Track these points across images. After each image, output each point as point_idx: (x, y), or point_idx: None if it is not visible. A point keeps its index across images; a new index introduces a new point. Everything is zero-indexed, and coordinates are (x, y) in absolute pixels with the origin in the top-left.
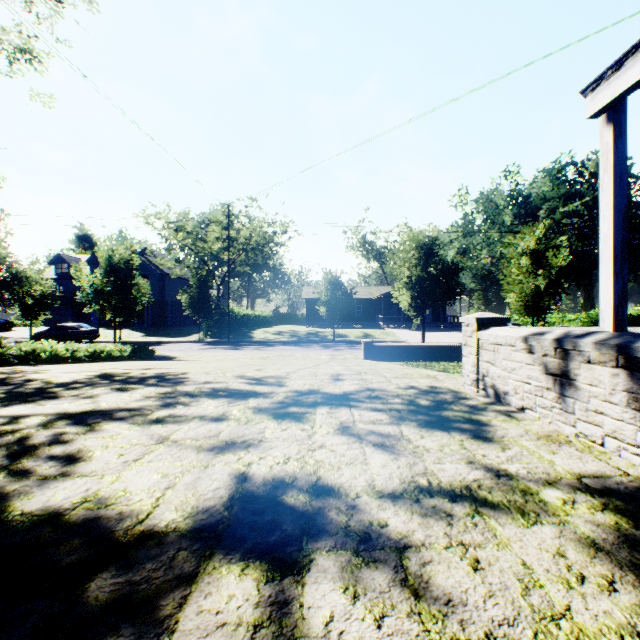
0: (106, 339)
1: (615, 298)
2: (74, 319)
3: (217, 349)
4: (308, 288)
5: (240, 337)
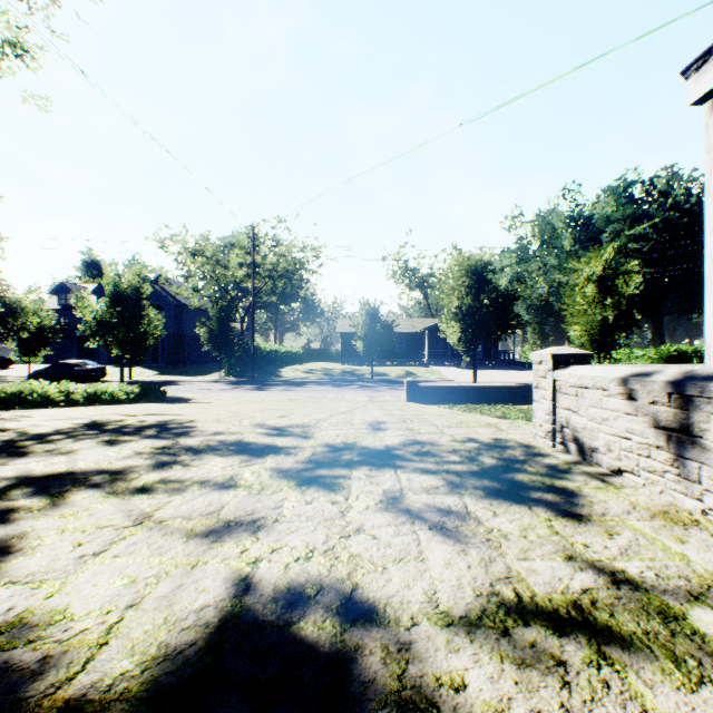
0: (114, 378)
1: None
2: (80, 355)
3: (239, 390)
4: (343, 321)
5: (266, 376)
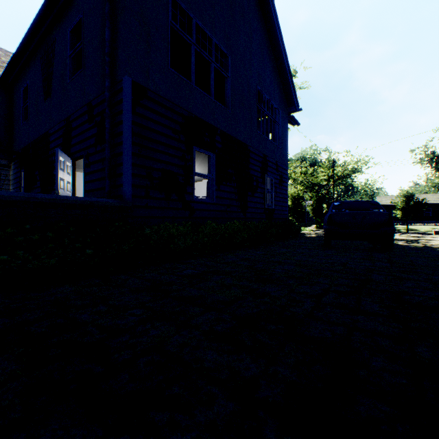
0: None
1: None
2: None
3: None
4: (380, 197)
5: None
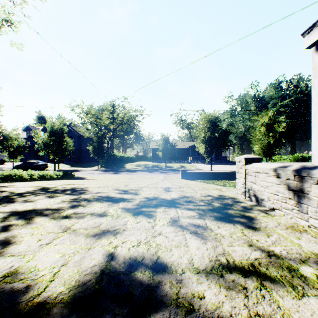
0: (51, 168)
1: None
2: (35, 158)
3: (107, 173)
4: (153, 143)
5: (119, 167)
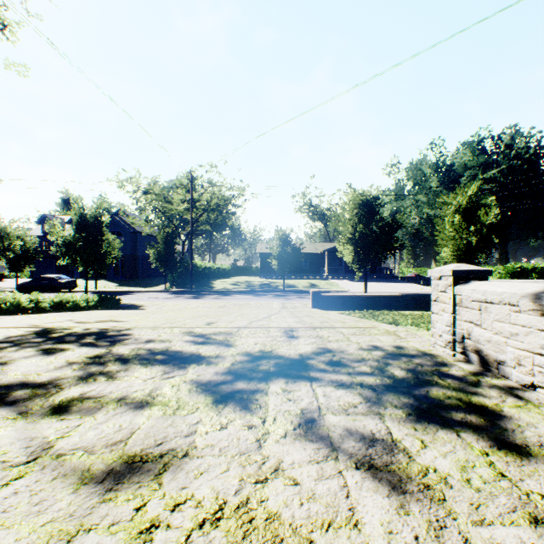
0: (83, 289)
1: None
2: (58, 271)
3: (180, 298)
4: (262, 244)
5: (202, 287)
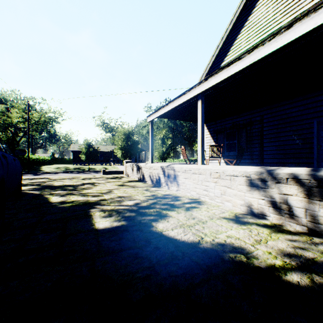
0: None
1: (151, 157)
2: None
3: (26, 176)
4: (74, 145)
5: (34, 170)
